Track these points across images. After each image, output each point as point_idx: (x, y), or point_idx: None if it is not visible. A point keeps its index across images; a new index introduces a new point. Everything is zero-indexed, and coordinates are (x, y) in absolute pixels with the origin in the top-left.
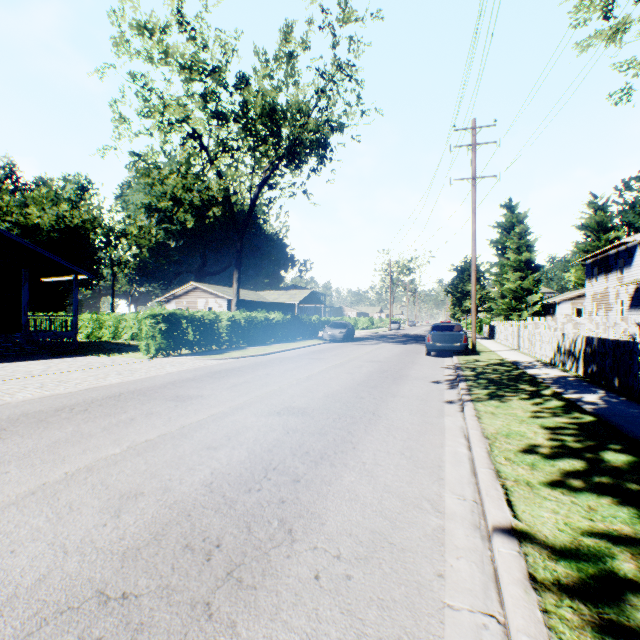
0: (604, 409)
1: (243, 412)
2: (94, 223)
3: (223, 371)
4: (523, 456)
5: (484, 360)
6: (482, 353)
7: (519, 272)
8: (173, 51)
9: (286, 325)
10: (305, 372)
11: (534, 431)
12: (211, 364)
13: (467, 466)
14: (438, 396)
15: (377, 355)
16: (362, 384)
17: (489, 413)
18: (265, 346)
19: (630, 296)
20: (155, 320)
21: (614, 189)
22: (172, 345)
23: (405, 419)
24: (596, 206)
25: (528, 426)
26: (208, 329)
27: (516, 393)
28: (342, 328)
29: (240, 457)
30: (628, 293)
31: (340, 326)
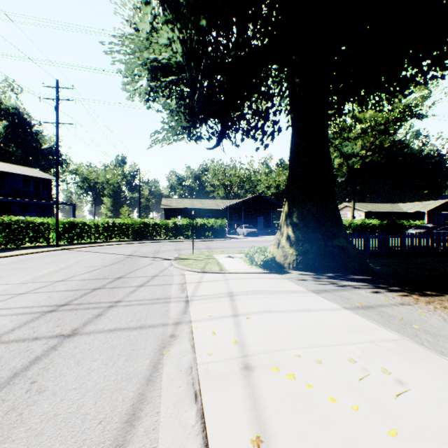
0: None
1: None
2: None
3: None
4: None
5: None
6: None
7: None
8: None
9: (383, 227)
10: None
11: None
12: None
13: None
14: None
15: None
16: None
17: None
18: None
19: None
20: None
21: None
22: None
23: None
24: None
25: None
26: None
27: None
28: (422, 229)
29: None
30: None
31: (422, 228)
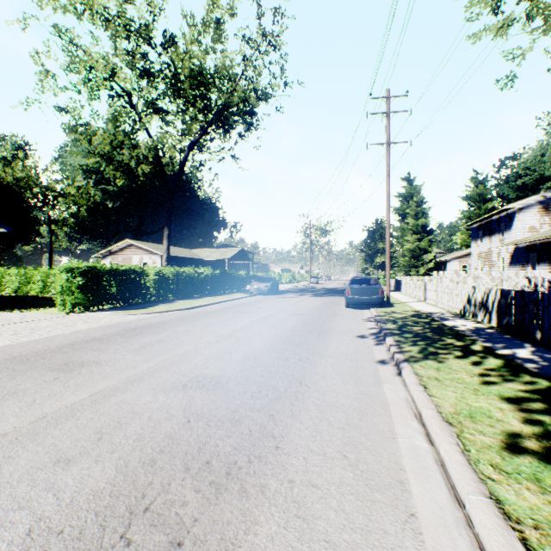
0: (549, 369)
1: (139, 386)
2: (28, 181)
3: (139, 328)
4: (513, 459)
5: (400, 312)
6: (396, 305)
7: (417, 235)
8: (96, 2)
9: (215, 279)
10: (227, 327)
11: (499, 407)
12: (129, 320)
13: (439, 479)
14: (368, 354)
15: (300, 307)
16: (286, 341)
17: (433, 379)
18: (193, 299)
19: (510, 254)
20: (74, 274)
21: (493, 166)
22: (92, 300)
23: (338, 390)
24: (477, 181)
25: (487, 399)
26: (134, 283)
27: (448, 349)
28: (267, 282)
29: (99, 482)
30: (508, 252)
31: (266, 280)
